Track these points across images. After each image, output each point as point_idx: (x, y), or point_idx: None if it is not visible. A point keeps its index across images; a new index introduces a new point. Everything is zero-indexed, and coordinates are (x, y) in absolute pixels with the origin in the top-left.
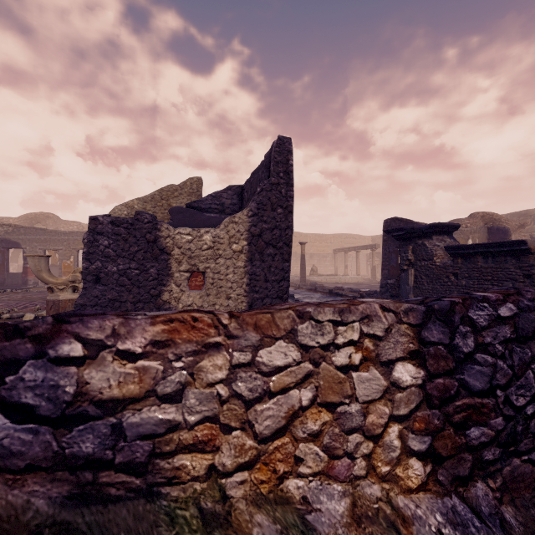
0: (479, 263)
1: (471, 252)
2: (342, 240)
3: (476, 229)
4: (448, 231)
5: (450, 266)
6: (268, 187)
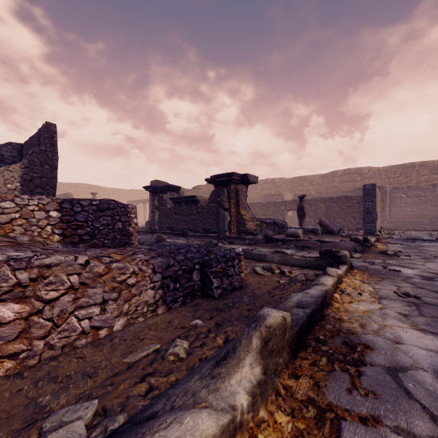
0: (183, 207)
1: (180, 201)
2: (137, 194)
3: (205, 191)
4: (175, 190)
5: (173, 208)
6: (38, 151)
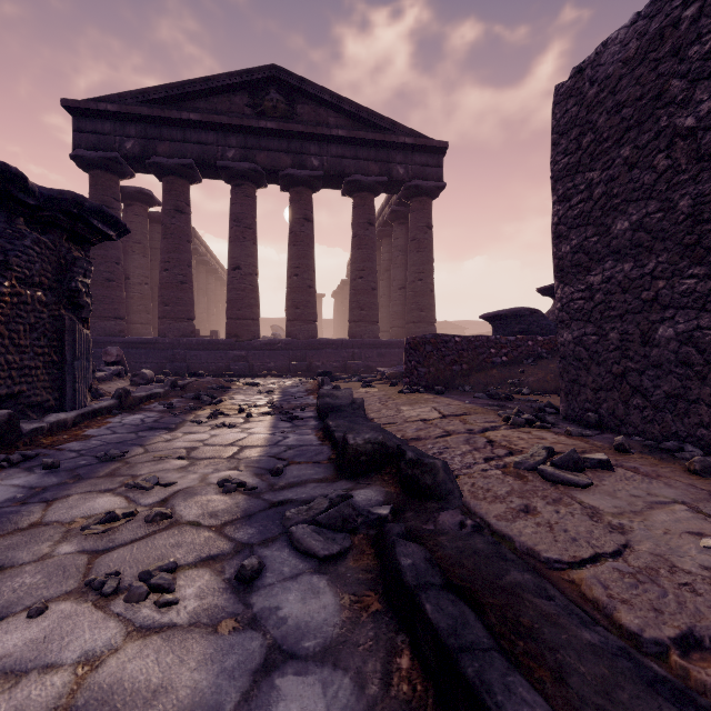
0: None
1: None
2: None
3: None
4: None
5: None
6: None
